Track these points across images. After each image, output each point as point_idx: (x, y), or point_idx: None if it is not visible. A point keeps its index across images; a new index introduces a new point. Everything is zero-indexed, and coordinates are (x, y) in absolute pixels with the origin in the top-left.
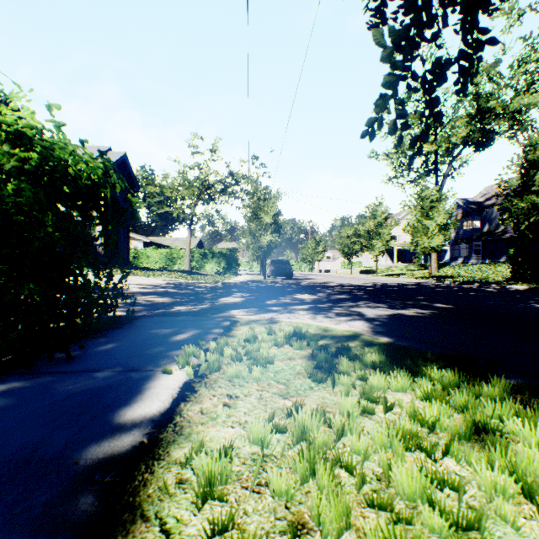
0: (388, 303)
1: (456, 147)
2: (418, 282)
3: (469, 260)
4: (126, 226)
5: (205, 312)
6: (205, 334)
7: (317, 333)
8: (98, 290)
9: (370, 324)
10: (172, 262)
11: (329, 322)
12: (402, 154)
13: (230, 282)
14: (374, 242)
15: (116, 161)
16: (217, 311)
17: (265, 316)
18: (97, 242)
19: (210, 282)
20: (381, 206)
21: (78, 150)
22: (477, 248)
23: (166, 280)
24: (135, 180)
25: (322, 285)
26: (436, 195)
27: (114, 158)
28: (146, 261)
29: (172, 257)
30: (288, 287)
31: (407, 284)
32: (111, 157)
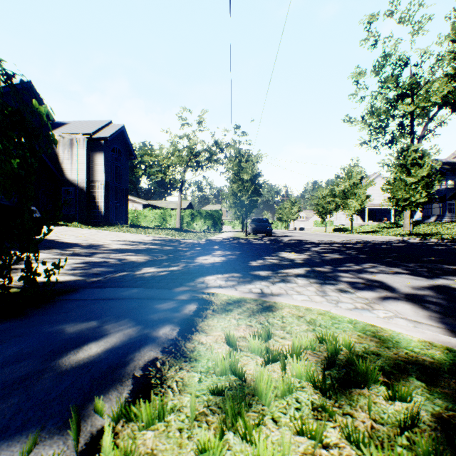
0: (404, 266)
1: (430, 110)
2: (400, 240)
3: (443, 218)
4: (125, 189)
5: (172, 279)
6: (138, 346)
7: (372, 354)
8: (75, 246)
9: (429, 311)
10: (165, 221)
11: (352, 302)
12: (376, 118)
13: (213, 239)
14: (349, 201)
15: (115, 132)
16: (188, 277)
17: (252, 288)
18: (99, 204)
19: (195, 239)
20: (356, 167)
21: (84, 124)
22: (451, 206)
23: (153, 237)
24: (132, 149)
25: (305, 243)
26: (418, 153)
27: (114, 130)
28: (143, 220)
29: (165, 216)
30: (270, 244)
31: (391, 241)
32: (111, 129)
